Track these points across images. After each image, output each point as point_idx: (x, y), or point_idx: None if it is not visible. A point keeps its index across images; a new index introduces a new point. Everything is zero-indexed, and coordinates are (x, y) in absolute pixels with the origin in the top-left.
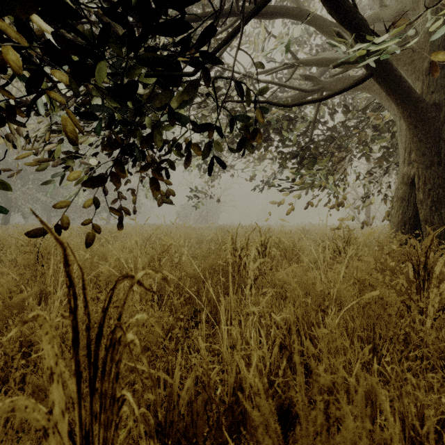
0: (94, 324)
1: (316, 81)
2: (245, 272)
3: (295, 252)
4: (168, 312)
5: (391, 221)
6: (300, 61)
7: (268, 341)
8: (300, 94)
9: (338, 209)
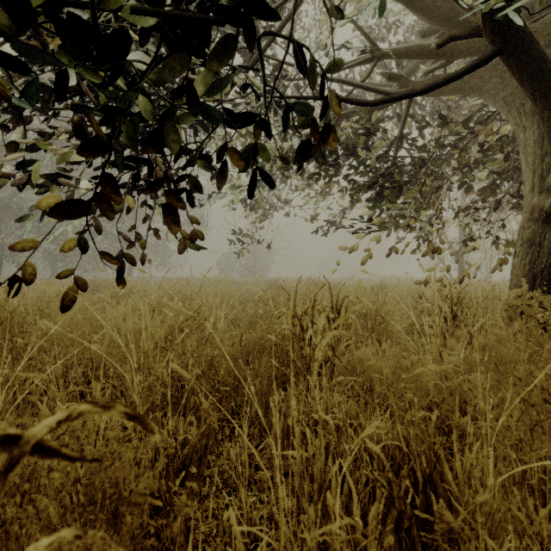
0: (8, 489)
1: (404, 81)
2: (310, 351)
3: (379, 318)
4: (166, 460)
5: (512, 274)
6: (382, 52)
7: (355, 482)
8: None
9: (433, 257)
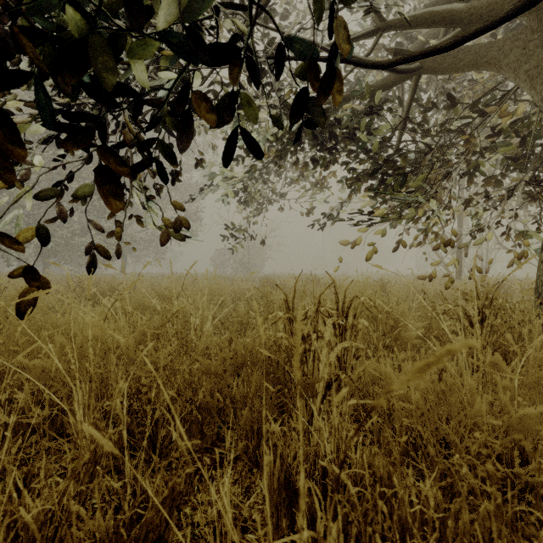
0: None
1: None
2: (313, 367)
3: (391, 321)
4: None
5: (540, 269)
6: (388, 22)
7: None
8: (384, 82)
9: (444, 251)
